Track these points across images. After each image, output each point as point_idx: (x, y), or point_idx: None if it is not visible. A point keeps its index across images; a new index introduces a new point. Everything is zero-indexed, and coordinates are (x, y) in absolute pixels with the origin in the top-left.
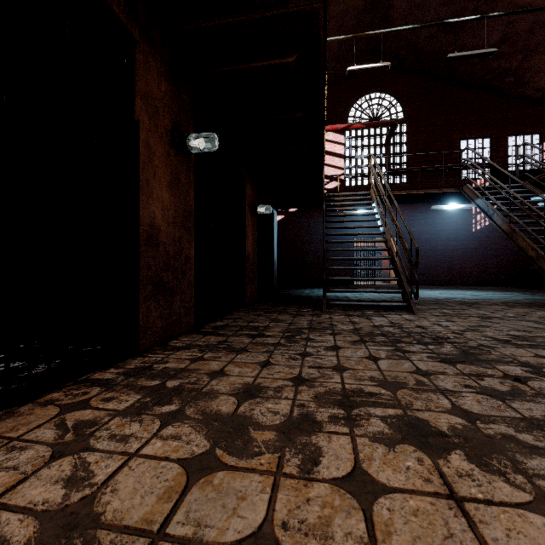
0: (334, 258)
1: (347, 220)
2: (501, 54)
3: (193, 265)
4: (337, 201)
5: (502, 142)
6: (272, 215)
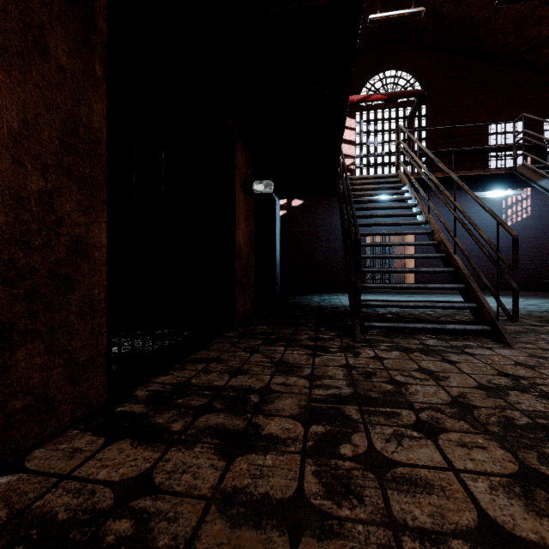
0: (362, 256)
1: (373, 206)
2: (542, 18)
3: (104, 263)
4: (355, 185)
5: (537, 126)
6: (274, 203)
